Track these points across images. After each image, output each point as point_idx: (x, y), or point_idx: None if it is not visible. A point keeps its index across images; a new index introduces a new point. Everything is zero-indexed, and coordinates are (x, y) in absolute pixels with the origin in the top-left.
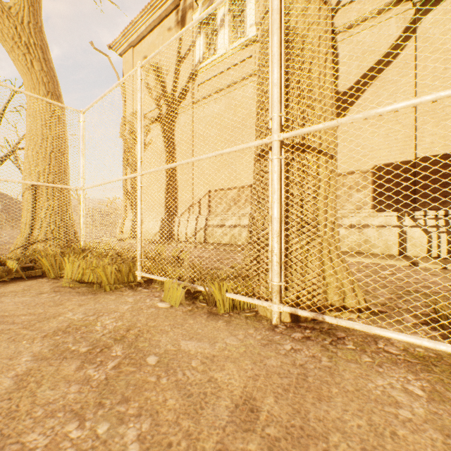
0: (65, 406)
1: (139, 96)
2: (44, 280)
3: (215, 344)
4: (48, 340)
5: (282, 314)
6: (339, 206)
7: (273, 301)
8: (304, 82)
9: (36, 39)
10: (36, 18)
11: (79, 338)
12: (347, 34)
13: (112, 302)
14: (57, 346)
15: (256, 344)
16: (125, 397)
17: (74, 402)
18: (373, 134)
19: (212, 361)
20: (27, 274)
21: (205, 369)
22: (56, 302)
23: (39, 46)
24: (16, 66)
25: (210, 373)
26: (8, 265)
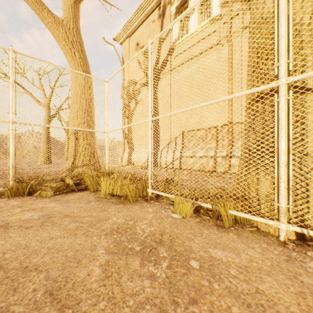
0: (148, 299)
1: (150, 64)
2: (87, 192)
3: (240, 255)
4: (110, 238)
5: (287, 232)
6: None
7: (281, 220)
8: (304, 32)
9: (77, 38)
10: (77, 25)
11: (130, 238)
12: None
13: (138, 211)
14: (117, 243)
15: (278, 259)
16: (191, 298)
17: (153, 296)
18: None
19: (247, 271)
20: (77, 188)
21: (246, 279)
22: (102, 208)
23: (78, 43)
24: (66, 57)
25: (253, 284)
26: (66, 181)
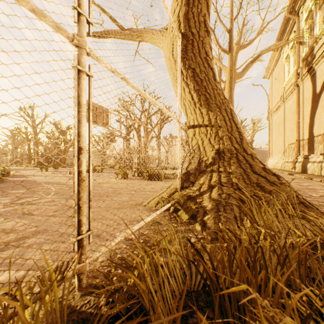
0: None
1: None
2: None
3: None
4: None
5: None
6: (316, 152)
7: None
8: None
9: None
10: None
11: None
12: (317, 66)
13: None
14: None
15: None
16: None
17: None
18: (323, 115)
19: None
20: None
21: None
22: None
23: None
24: None
25: None
26: None
